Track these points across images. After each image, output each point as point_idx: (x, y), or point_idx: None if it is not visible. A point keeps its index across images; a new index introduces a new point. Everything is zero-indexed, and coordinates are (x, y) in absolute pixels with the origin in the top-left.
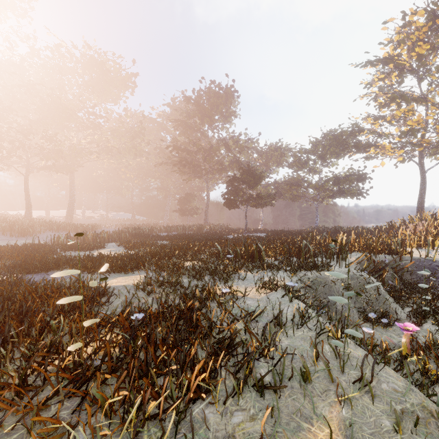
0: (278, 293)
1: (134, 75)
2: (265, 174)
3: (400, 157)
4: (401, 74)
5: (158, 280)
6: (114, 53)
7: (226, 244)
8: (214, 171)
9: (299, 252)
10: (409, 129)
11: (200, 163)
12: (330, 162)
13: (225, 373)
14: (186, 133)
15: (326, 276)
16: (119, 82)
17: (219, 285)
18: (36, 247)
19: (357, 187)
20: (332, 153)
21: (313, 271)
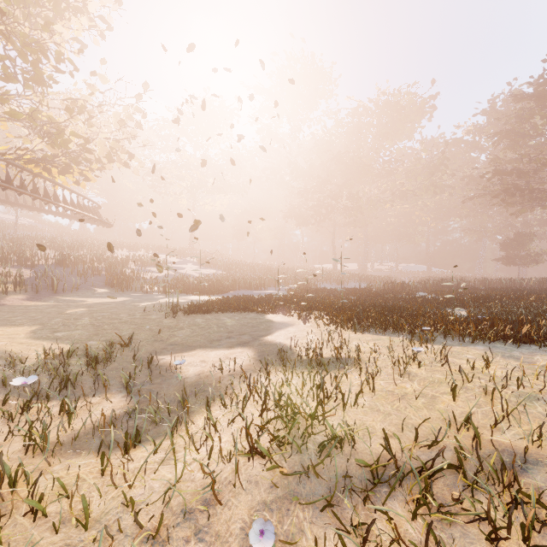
0: None
1: (433, 97)
2: None
3: None
4: None
5: (487, 312)
6: (408, 85)
7: None
8: None
9: None
10: None
11: (544, 184)
12: None
13: (543, 332)
14: (515, 146)
15: None
16: (413, 114)
17: None
18: (365, 289)
19: None
20: None
21: None
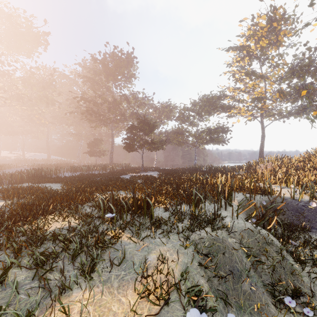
0: (171, 313)
1: (46, 33)
2: (158, 124)
3: (249, 117)
4: (251, 59)
5: None
6: (25, 10)
7: (119, 187)
8: (117, 121)
9: (189, 199)
10: (257, 97)
11: (106, 113)
12: (205, 118)
13: None
14: (93, 88)
15: (225, 238)
16: (31, 38)
17: (74, 286)
18: None
19: (222, 137)
20: (206, 111)
21: (209, 230)
